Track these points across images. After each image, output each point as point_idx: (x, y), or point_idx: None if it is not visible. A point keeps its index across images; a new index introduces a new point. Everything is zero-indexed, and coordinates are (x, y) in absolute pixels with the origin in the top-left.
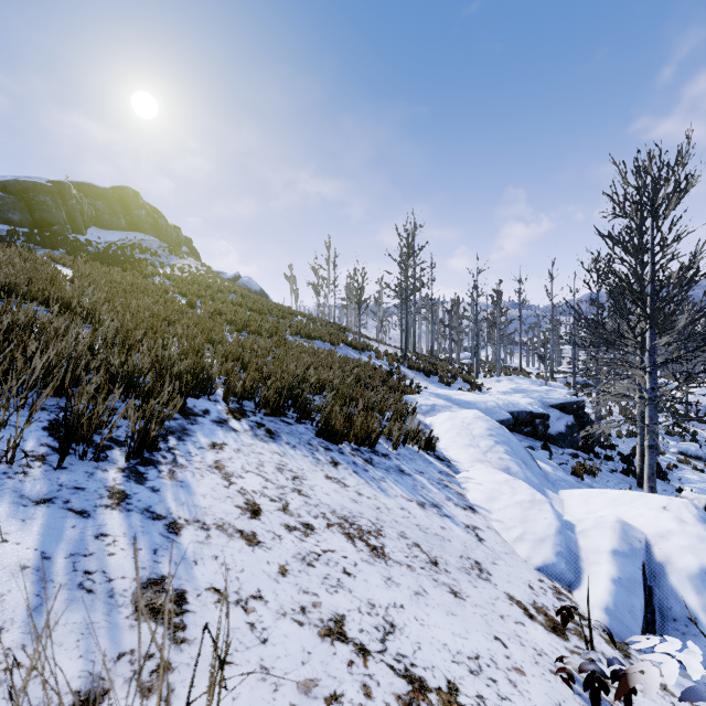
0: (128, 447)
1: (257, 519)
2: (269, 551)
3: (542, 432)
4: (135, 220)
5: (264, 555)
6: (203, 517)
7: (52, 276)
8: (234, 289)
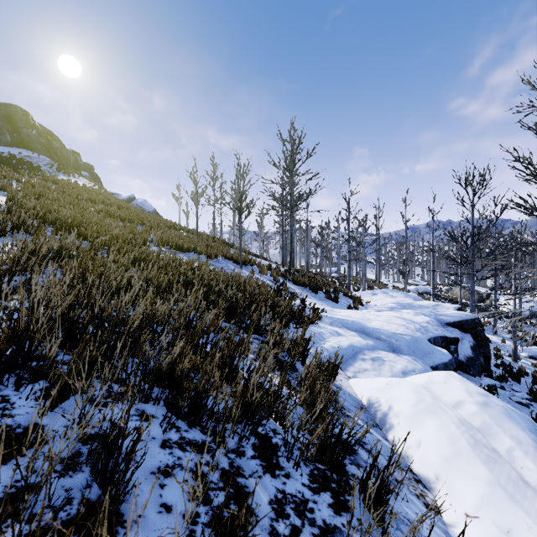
0: None
1: None
2: None
3: (456, 361)
4: (23, 138)
5: None
6: None
7: None
8: (112, 201)
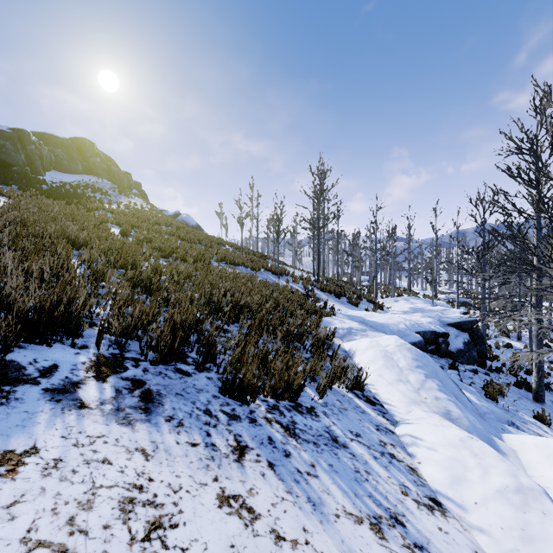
0: None
1: None
2: None
3: (444, 350)
4: (90, 165)
5: None
6: None
7: None
8: (171, 222)
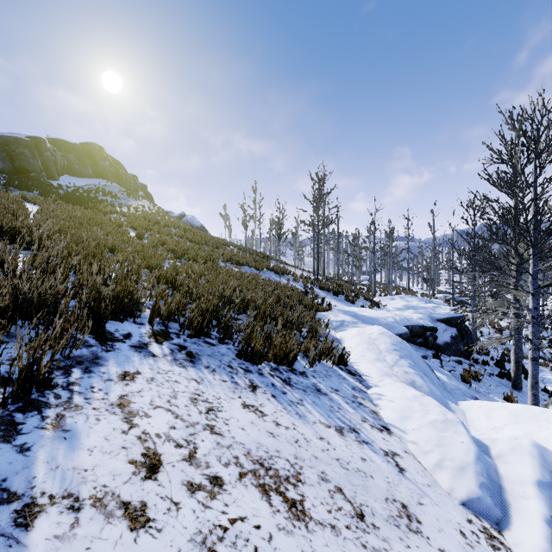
0: (2, 391)
1: (153, 478)
2: (159, 534)
3: (431, 343)
4: (100, 169)
5: (149, 545)
6: (78, 488)
7: (14, 210)
8: (178, 224)
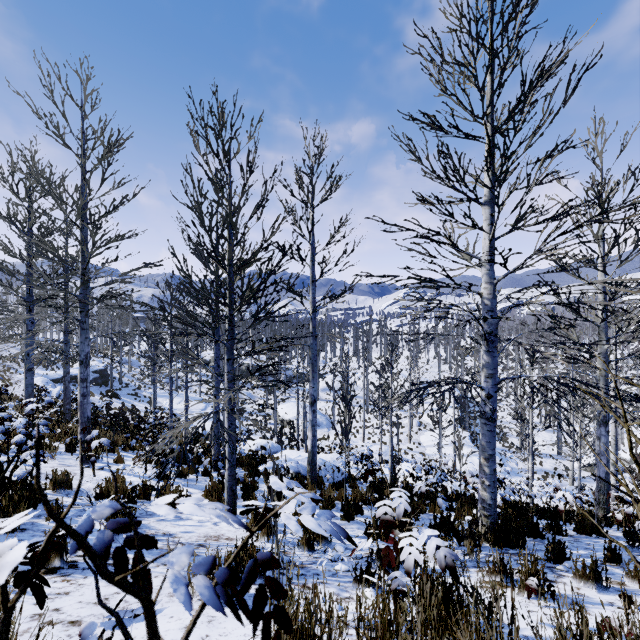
0: None
1: None
2: None
3: None
4: None
5: None
6: None
7: None
8: None
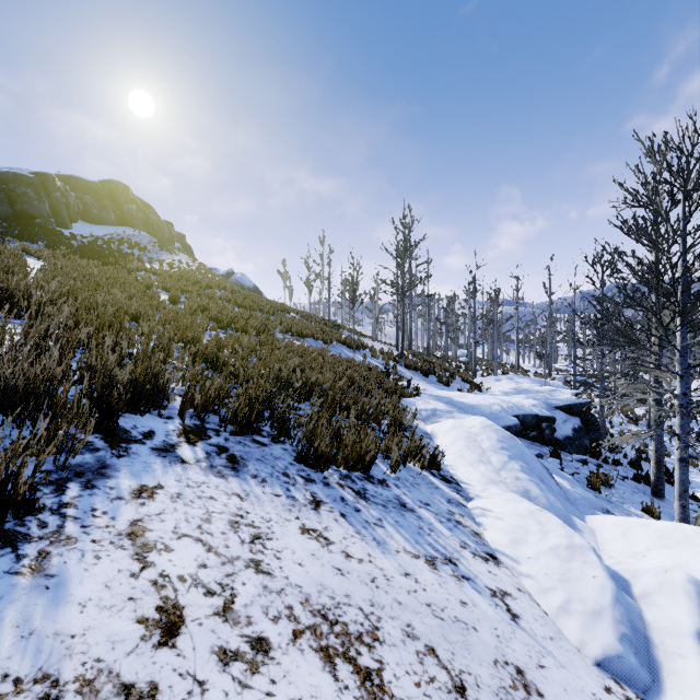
0: None
1: (170, 645)
2: None
3: (548, 437)
4: (125, 214)
5: None
6: (59, 665)
7: (9, 267)
8: (224, 285)
